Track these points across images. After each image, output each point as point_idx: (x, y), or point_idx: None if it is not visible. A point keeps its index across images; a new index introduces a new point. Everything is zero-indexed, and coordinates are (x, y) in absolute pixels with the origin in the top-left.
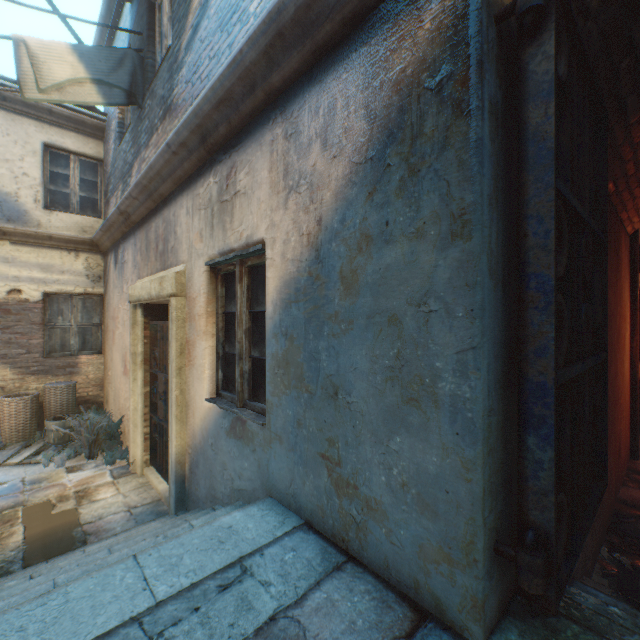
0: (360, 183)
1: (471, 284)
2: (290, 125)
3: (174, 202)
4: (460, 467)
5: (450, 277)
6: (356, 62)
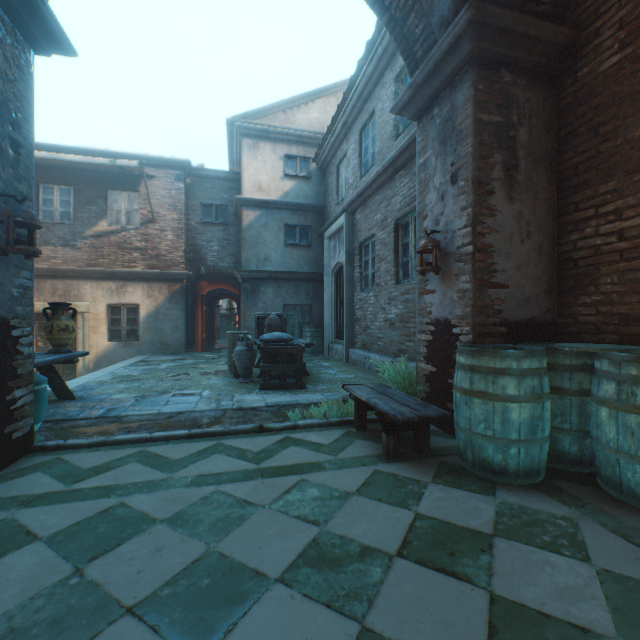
0: (168, 301)
1: (184, 316)
2: (150, 285)
3: (78, 280)
4: (183, 336)
5: (182, 315)
6: (167, 284)
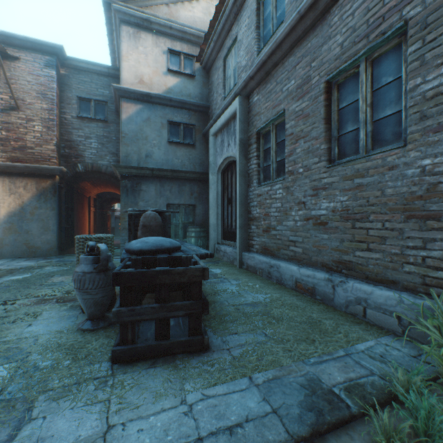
0: (35, 199)
1: (56, 216)
2: (12, 180)
3: None
4: (54, 237)
5: (53, 215)
6: (34, 179)
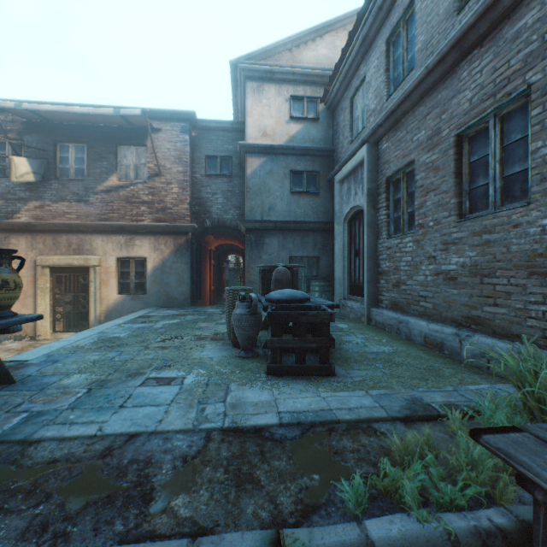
0: (173, 254)
1: (189, 269)
2: (156, 238)
3: (90, 234)
4: (188, 289)
5: (186, 269)
6: (172, 237)
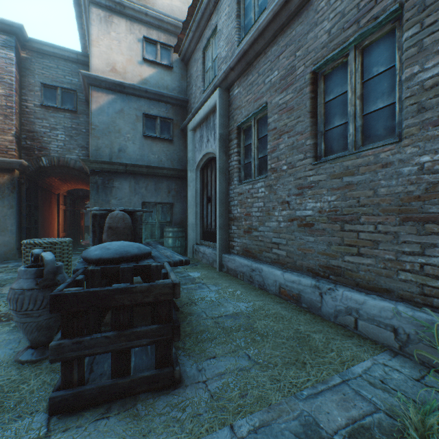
0: None
1: (14, 215)
2: None
3: None
4: (13, 238)
5: (11, 213)
6: None
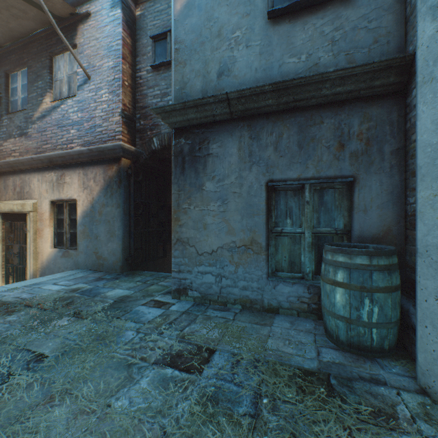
0: (103, 193)
1: (120, 215)
2: (85, 172)
3: (29, 174)
4: (119, 245)
5: (118, 214)
6: (102, 167)
